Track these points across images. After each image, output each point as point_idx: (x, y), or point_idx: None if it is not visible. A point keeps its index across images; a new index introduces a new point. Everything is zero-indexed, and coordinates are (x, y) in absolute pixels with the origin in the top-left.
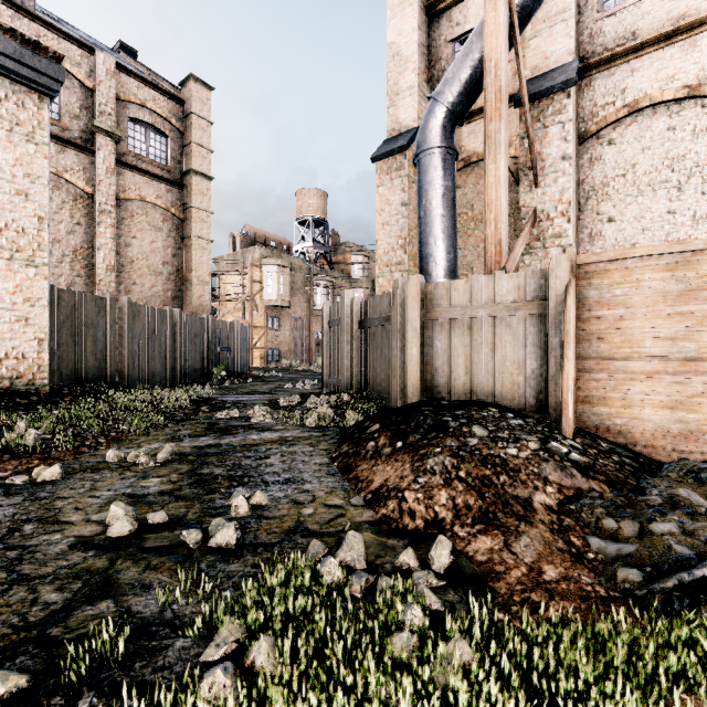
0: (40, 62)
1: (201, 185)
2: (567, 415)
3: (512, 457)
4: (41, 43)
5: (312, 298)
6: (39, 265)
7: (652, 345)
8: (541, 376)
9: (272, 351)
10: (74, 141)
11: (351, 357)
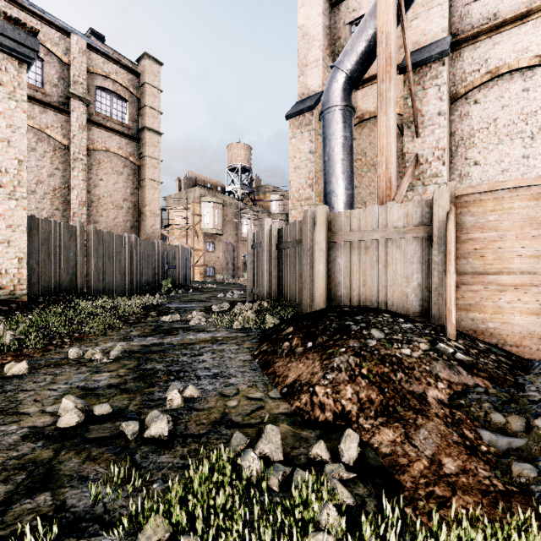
0: (19, 35)
1: (153, 139)
2: (450, 321)
3: (406, 357)
4: (20, 20)
5: (239, 228)
6: (19, 198)
7: (520, 262)
8: (426, 287)
9: (209, 269)
10: (53, 104)
11: (270, 272)
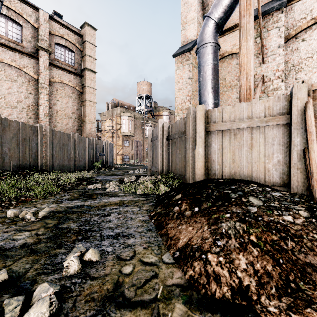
0: None
1: (90, 75)
2: None
3: (290, 224)
4: None
5: (144, 132)
6: None
7: None
8: (285, 163)
9: (125, 156)
10: (28, 53)
11: (163, 155)
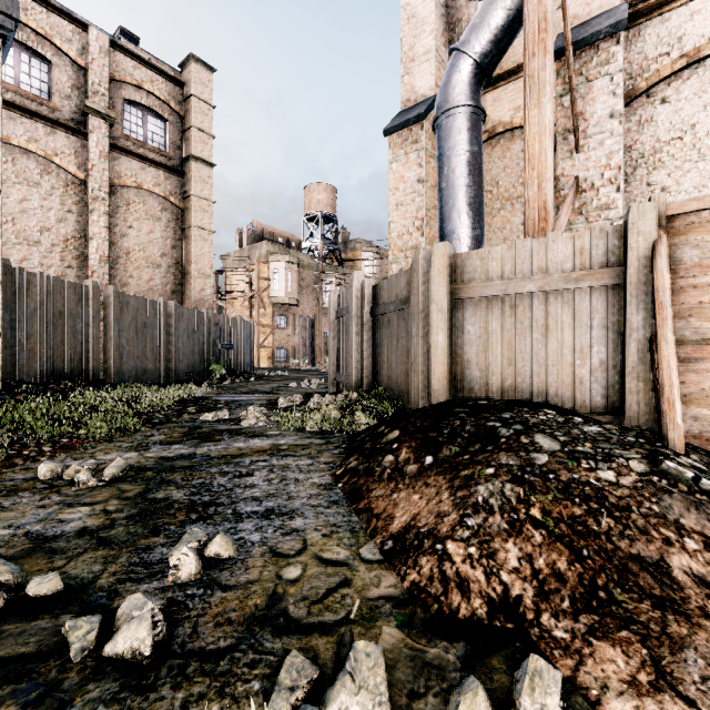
0: None
1: (202, 172)
2: (674, 420)
3: (609, 486)
4: None
5: (320, 296)
6: None
7: None
8: (614, 367)
9: (279, 351)
10: (64, 123)
11: (362, 350)
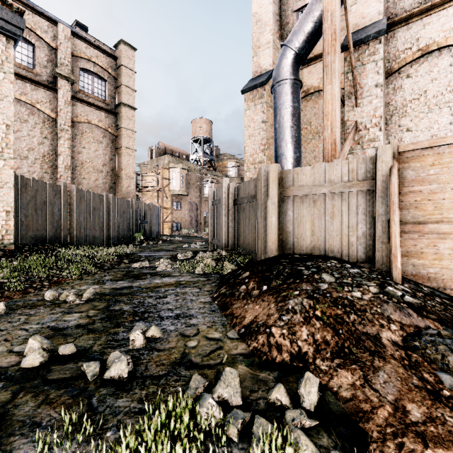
0: (6, 14)
1: (128, 113)
2: (396, 266)
3: (357, 299)
4: (7, 1)
5: (202, 190)
6: (6, 159)
7: None
8: (370, 236)
9: (176, 224)
10: (43, 83)
11: (228, 225)
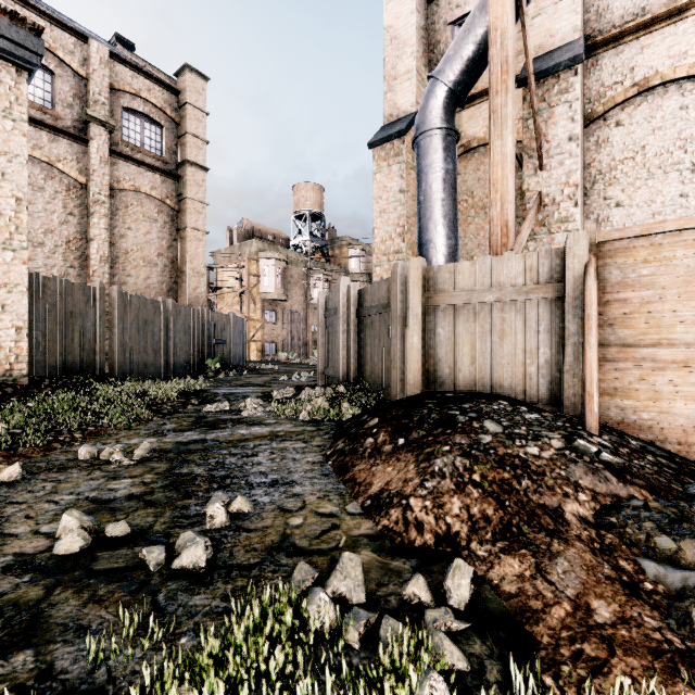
0: (17, 33)
1: (196, 175)
2: (592, 409)
3: (533, 458)
4: (18, 13)
5: (308, 292)
6: (16, 249)
7: (684, 330)
8: (556, 365)
9: (269, 344)
10: (67, 131)
11: (348, 347)
